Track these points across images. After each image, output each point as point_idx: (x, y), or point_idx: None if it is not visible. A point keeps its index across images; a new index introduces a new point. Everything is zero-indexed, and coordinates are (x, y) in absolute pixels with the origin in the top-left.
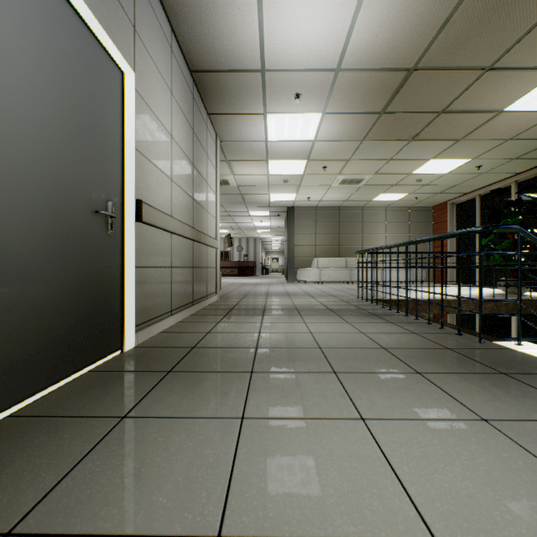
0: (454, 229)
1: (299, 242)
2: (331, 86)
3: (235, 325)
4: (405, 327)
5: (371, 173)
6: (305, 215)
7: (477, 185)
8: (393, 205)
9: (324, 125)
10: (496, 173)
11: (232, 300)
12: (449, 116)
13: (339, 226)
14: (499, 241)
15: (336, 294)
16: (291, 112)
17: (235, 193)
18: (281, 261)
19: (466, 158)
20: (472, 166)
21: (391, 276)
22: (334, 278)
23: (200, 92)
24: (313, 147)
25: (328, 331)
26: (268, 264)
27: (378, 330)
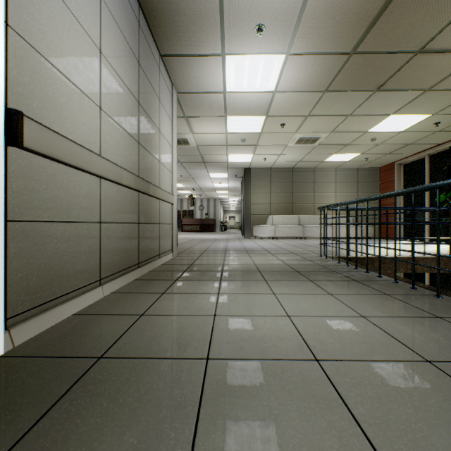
0: (401, 188)
1: (255, 201)
2: (299, 12)
3: (183, 298)
4: (414, 304)
5: (327, 131)
6: (261, 175)
7: (428, 144)
8: (342, 166)
9: (286, 71)
10: (450, 131)
11: (189, 259)
12: (425, 57)
13: (292, 185)
14: (450, 198)
15: (295, 251)
16: (252, 53)
17: (195, 154)
18: (237, 219)
19: (426, 113)
20: (430, 123)
21: (341, 232)
22: (288, 235)
23: (149, 23)
24: (273, 100)
25: (311, 311)
26: (226, 222)
27: (381, 309)
